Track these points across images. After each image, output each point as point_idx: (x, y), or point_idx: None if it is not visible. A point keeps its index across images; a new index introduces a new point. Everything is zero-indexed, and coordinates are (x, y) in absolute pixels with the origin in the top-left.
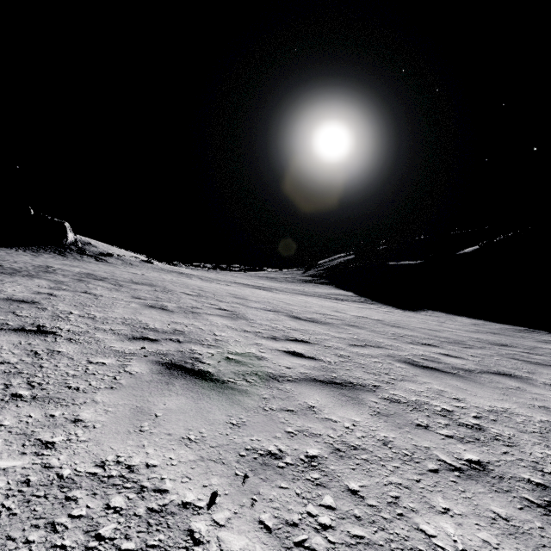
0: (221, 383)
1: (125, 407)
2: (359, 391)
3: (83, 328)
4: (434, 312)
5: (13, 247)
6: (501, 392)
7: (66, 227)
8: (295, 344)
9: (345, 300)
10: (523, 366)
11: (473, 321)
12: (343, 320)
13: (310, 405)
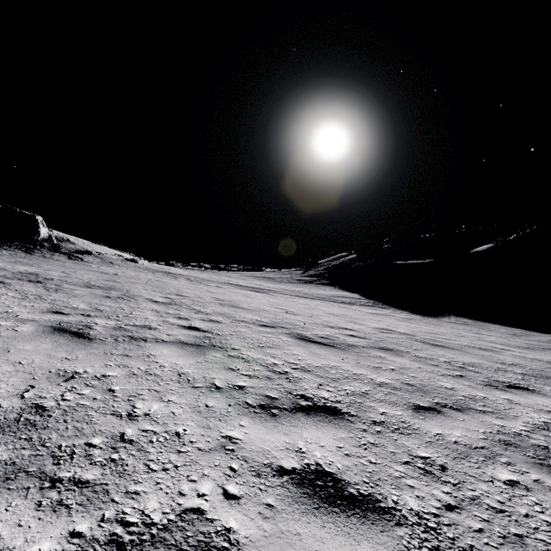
0: None
1: None
2: None
3: None
4: (457, 318)
5: None
6: None
7: (38, 221)
8: (315, 428)
9: (353, 304)
10: None
11: (510, 330)
12: (368, 338)
13: None
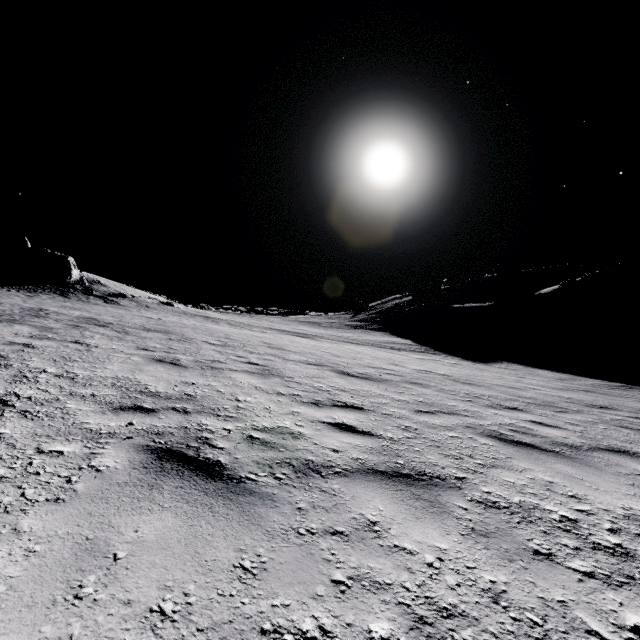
0: (236, 483)
1: (65, 541)
2: (438, 488)
3: (52, 394)
4: (509, 364)
5: (5, 286)
6: (628, 481)
7: (70, 263)
8: (344, 412)
9: (403, 350)
10: (639, 438)
11: (558, 375)
12: (403, 376)
13: (369, 521)
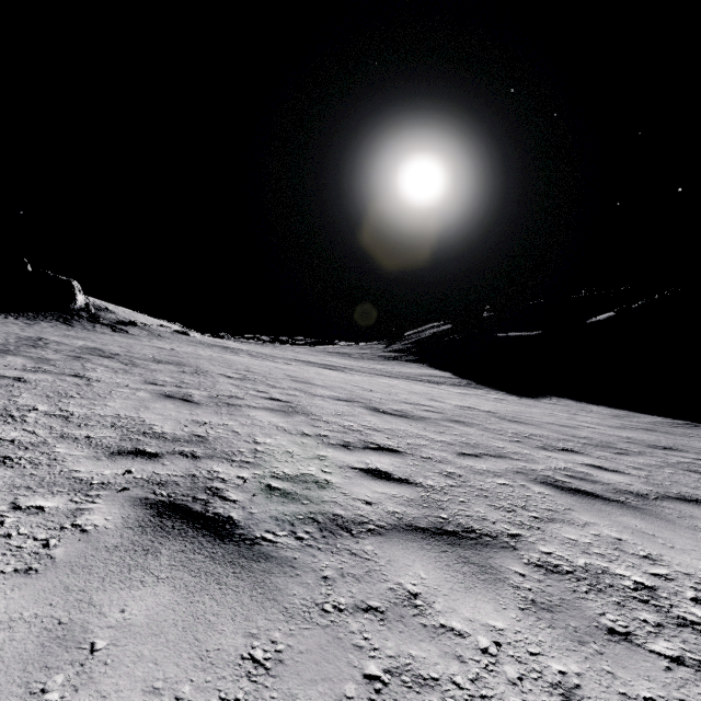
0: (249, 545)
1: (31, 627)
2: (489, 549)
3: (39, 436)
4: (560, 399)
5: (2, 313)
6: None
7: (74, 287)
8: (378, 456)
9: (442, 384)
10: None
11: (614, 412)
12: (443, 413)
13: (409, 592)
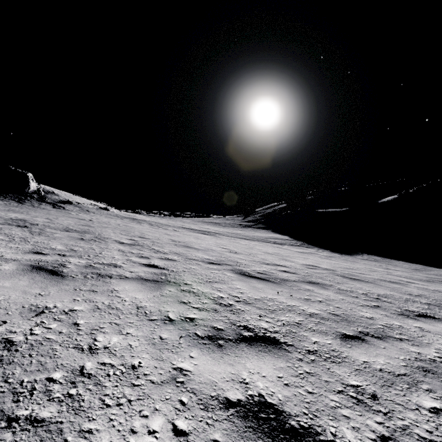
0: None
1: None
2: None
3: None
4: (369, 255)
5: None
6: None
7: (29, 177)
8: (257, 358)
9: (284, 244)
10: None
11: (412, 266)
12: (297, 273)
13: None
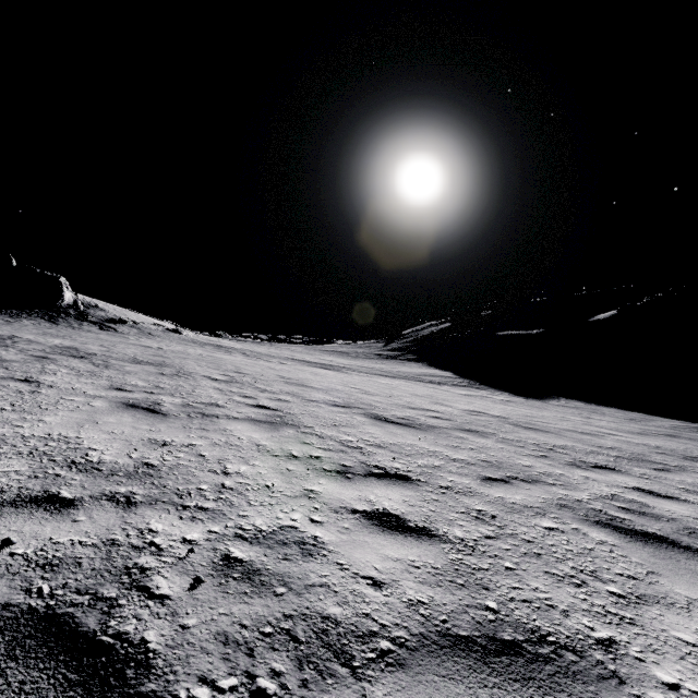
0: None
1: None
2: (582, 686)
3: None
4: (568, 400)
5: None
6: None
7: (62, 284)
8: (385, 488)
9: (444, 384)
10: None
11: (628, 415)
12: (452, 420)
13: None
